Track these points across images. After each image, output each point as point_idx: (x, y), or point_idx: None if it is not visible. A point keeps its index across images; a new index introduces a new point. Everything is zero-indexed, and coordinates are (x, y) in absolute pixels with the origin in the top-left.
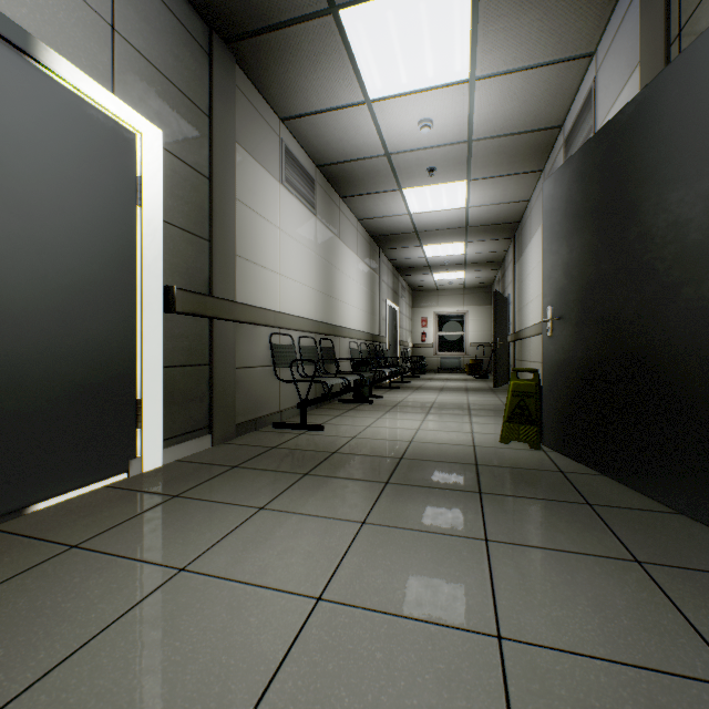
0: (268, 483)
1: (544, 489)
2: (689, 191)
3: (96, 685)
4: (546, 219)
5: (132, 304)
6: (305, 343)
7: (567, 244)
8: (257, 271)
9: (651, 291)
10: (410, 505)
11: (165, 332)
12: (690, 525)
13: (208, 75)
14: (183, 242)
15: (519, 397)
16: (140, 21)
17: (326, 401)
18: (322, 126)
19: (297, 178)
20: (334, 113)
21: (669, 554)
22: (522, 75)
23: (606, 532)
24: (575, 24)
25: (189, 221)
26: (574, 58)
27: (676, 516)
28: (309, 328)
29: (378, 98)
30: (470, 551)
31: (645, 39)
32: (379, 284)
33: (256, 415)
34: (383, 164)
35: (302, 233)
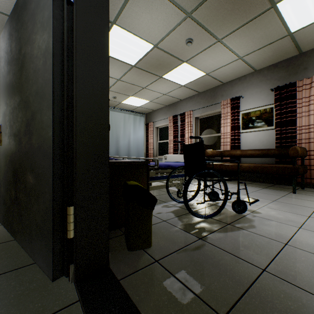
0: None
1: None
2: (39, 50)
3: None
4: (0, 63)
5: None
6: None
7: (6, 81)
8: None
9: (29, 116)
10: None
11: None
12: (40, 271)
13: None
14: None
15: None
16: None
17: None
18: None
19: None
20: None
21: None
22: None
23: None
24: None
25: None
26: None
27: (38, 265)
28: None
29: None
30: None
31: None
32: None
33: None
34: None
35: None
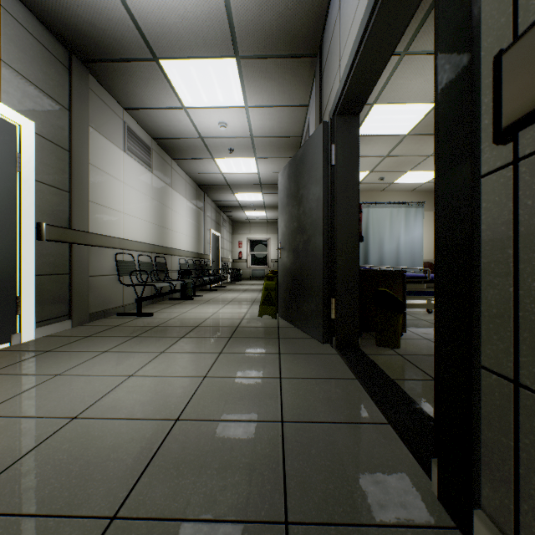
0: (110, 342)
1: (263, 334)
2: (313, 196)
3: (21, 406)
4: (279, 195)
5: (13, 234)
6: (143, 260)
7: (285, 210)
8: (106, 211)
9: (306, 238)
10: (191, 344)
11: (37, 253)
12: (314, 341)
13: (69, 83)
14: (50, 193)
15: (268, 291)
16: (19, 52)
17: (160, 299)
18: (155, 116)
19: (137, 148)
20: (162, 110)
21: (294, 350)
22: (274, 109)
23: (276, 346)
24: (295, 91)
25: (55, 179)
26: (299, 105)
27: (311, 339)
28: (146, 249)
29: (191, 106)
30: (210, 356)
31: (316, 113)
32: (204, 218)
33: (105, 308)
34: (200, 143)
35: (141, 184)
